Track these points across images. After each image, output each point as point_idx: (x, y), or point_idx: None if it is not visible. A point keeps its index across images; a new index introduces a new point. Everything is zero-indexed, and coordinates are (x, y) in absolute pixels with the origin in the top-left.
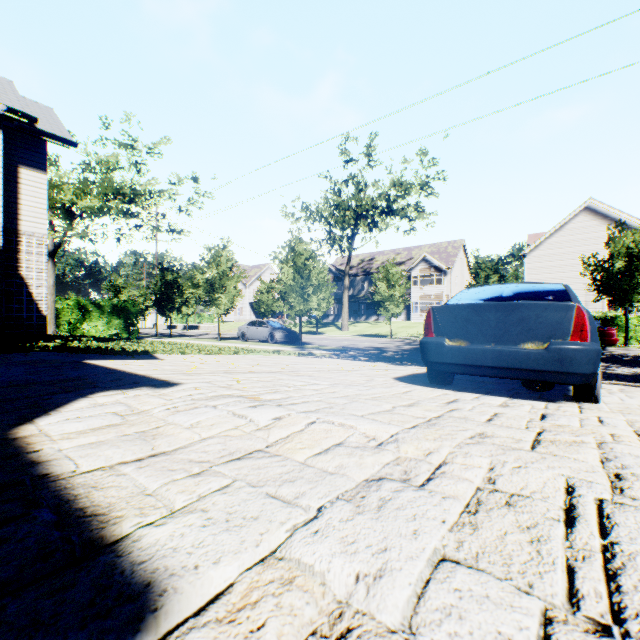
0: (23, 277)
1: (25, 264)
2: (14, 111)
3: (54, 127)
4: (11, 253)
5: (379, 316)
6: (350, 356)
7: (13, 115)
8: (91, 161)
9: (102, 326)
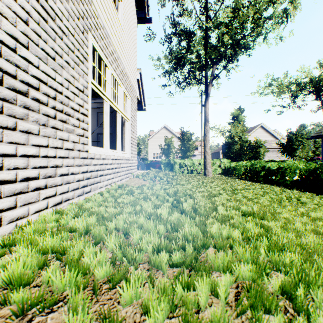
0: None
1: None
2: None
3: None
4: None
5: None
6: None
7: None
8: None
9: None
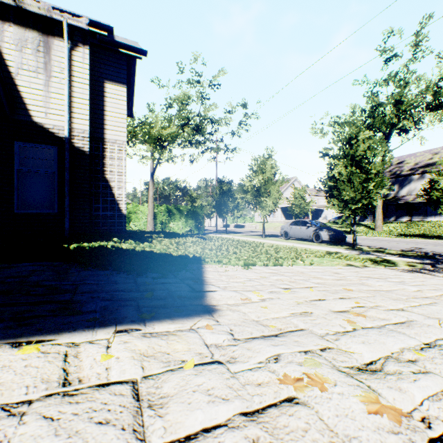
0: (107, 180)
1: (109, 168)
2: (94, 23)
3: (131, 45)
4: (99, 159)
5: (412, 217)
6: None
7: (95, 29)
8: (170, 98)
9: (181, 224)
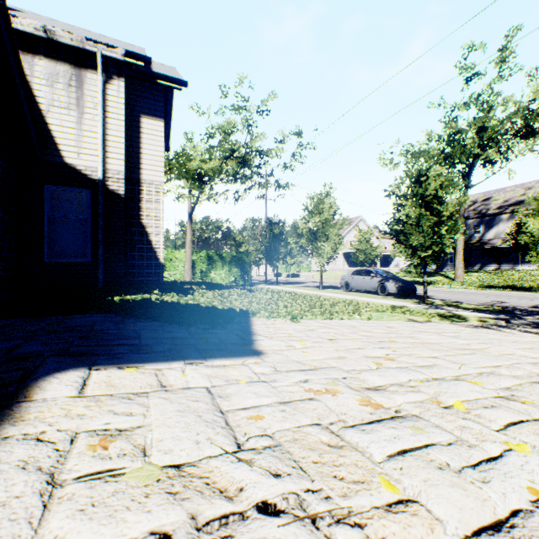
0: (144, 225)
1: (145, 212)
2: (131, 54)
3: (170, 74)
4: (134, 202)
5: (500, 264)
6: (538, 326)
7: (131, 59)
8: (212, 127)
9: (224, 274)
